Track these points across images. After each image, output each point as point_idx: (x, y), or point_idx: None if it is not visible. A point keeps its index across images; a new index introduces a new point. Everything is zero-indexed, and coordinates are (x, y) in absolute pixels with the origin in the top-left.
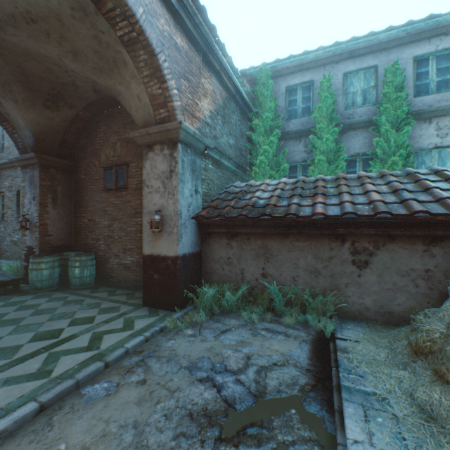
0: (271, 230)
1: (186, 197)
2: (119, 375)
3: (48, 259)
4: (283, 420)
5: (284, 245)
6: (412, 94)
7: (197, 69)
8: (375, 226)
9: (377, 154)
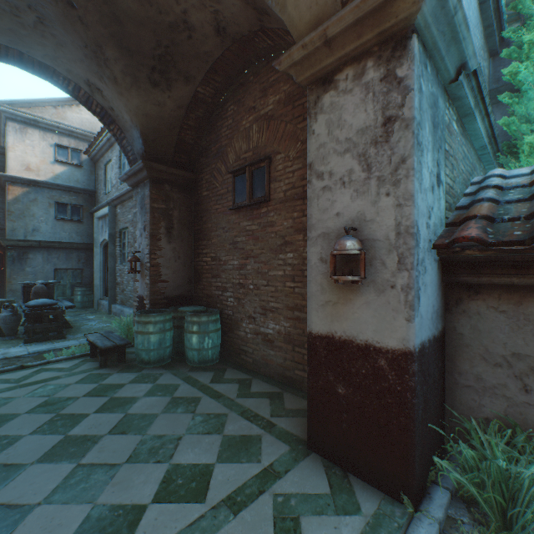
0: None
1: (424, 189)
2: None
3: (156, 317)
4: None
5: None
6: None
7: None
8: None
9: None
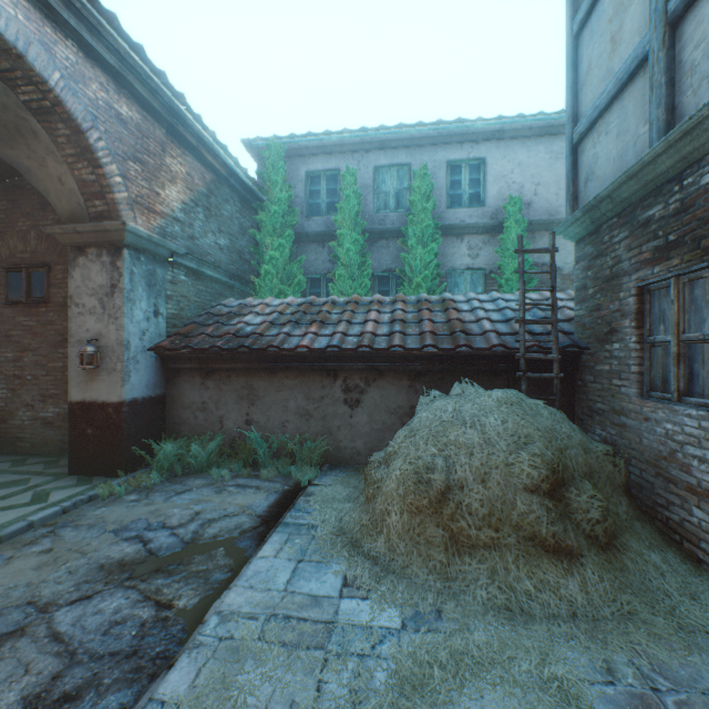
0: (256, 366)
1: (139, 321)
2: (16, 549)
3: None
4: (207, 556)
5: (272, 384)
6: (446, 205)
7: (159, 145)
8: (364, 361)
9: (406, 272)
